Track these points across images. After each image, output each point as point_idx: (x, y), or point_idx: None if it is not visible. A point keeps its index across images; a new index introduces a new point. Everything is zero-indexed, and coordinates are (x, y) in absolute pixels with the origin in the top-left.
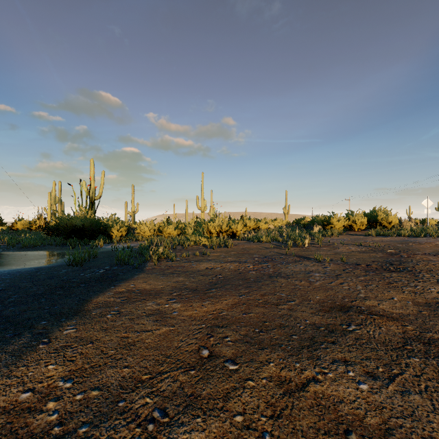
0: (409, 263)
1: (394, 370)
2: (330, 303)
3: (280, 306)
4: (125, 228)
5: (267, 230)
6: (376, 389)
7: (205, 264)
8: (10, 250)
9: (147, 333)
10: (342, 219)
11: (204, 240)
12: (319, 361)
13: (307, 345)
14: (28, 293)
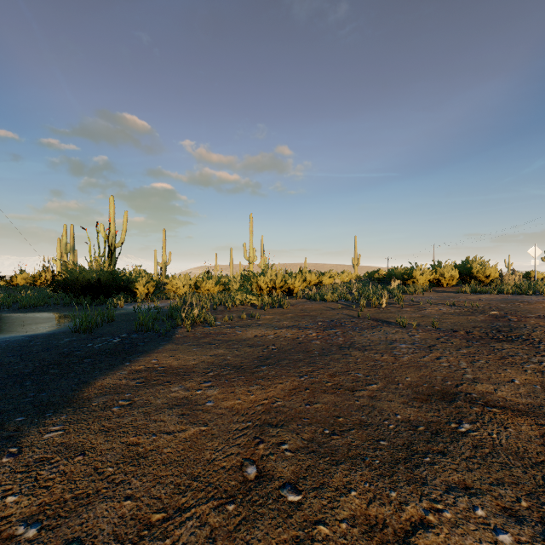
0: (522, 330)
1: (544, 504)
2: (426, 388)
3: (358, 392)
4: (152, 283)
5: (333, 285)
6: (527, 543)
7: (253, 330)
8: (4, 312)
9: (166, 437)
10: (427, 271)
11: (253, 298)
12: (427, 488)
13: (403, 457)
14: (10, 372)
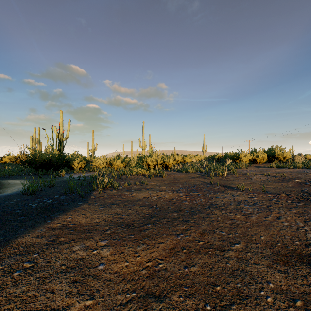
0: None
1: None
2: (281, 247)
3: (226, 252)
4: (83, 161)
5: (191, 163)
6: None
7: (143, 193)
8: None
9: None
10: (248, 154)
11: (144, 171)
12: None
13: None
14: None
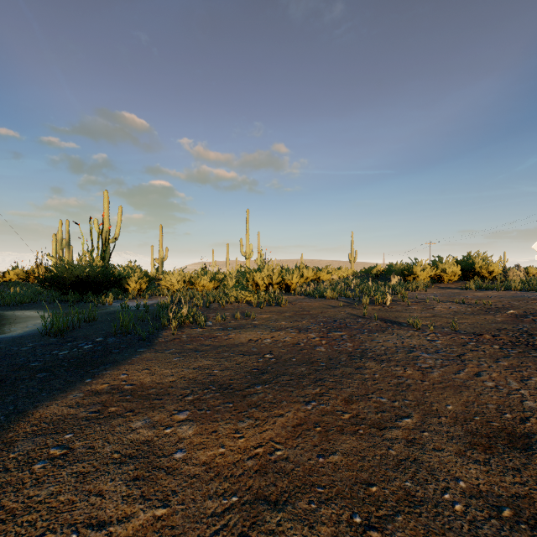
0: None
1: None
2: (480, 423)
3: (388, 431)
4: (145, 279)
5: (330, 281)
6: None
7: (248, 333)
8: None
9: None
10: (428, 267)
11: (249, 295)
12: None
13: None
14: None
